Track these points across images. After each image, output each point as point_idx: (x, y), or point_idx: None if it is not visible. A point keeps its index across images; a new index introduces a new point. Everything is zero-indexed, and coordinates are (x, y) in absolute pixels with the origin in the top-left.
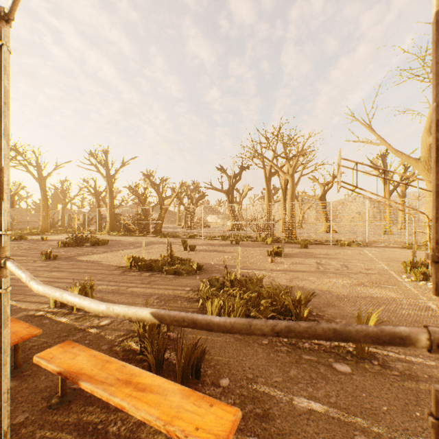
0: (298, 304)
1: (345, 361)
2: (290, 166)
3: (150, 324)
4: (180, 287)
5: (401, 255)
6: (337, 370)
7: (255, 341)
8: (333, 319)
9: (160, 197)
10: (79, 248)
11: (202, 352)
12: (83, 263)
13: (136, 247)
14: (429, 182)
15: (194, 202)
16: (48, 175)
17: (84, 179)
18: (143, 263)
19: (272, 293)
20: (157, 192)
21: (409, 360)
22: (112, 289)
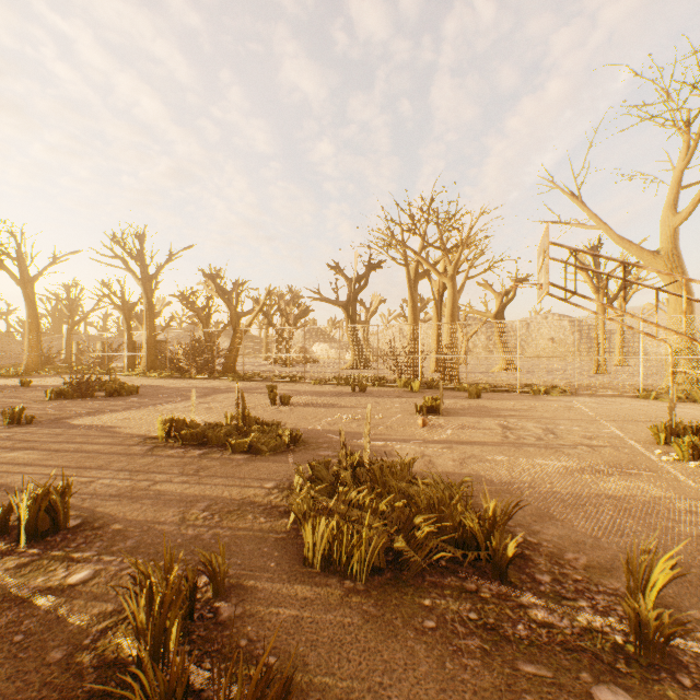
0: (492, 526)
1: (618, 680)
2: (449, 262)
3: (164, 601)
4: (254, 481)
5: (637, 410)
6: None
7: (408, 621)
8: (560, 553)
9: (234, 312)
10: (84, 401)
11: (283, 694)
12: (80, 430)
13: (187, 399)
14: None
15: (291, 321)
16: (38, 274)
17: (102, 282)
18: (191, 430)
19: (436, 497)
20: (228, 304)
21: None
22: (119, 489)
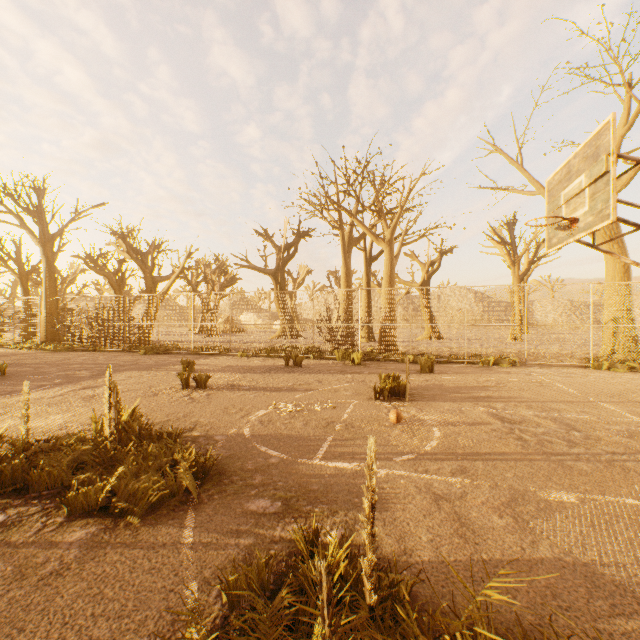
0: None
1: None
2: (387, 226)
3: None
4: None
5: (612, 384)
6: None
7: None
8: None
9: (149, 276)
10: None
11: None
12: None
13: (68, 383)
14: None
15: (217, 289)
16: None
17: None
18: None
19: None
20: (142, 267)
21: None
22: None
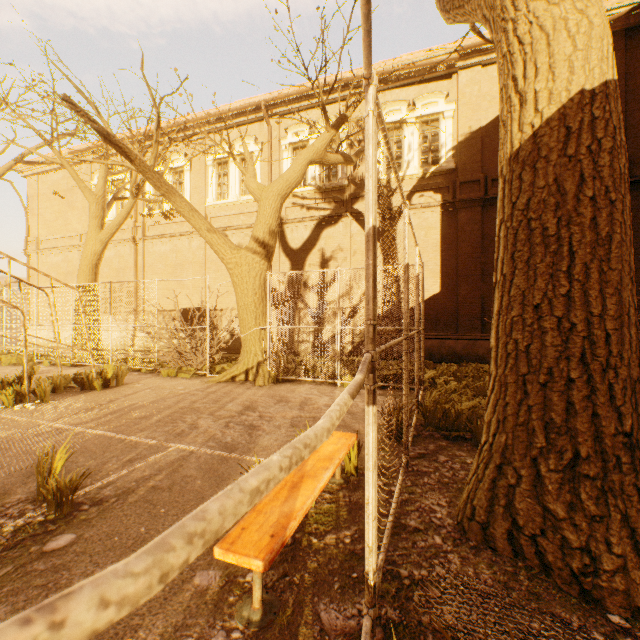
0: None
1: (56, 533)
2: None
3: None
4: None
5: None
6: (62, 548)
7: None
8: None
9: None
10: None
11: None
12: None
13: None
14: (26, 265)
15: None
16: None
17: None
18: None
19: None
20: None
21: (109, 482)
22: None
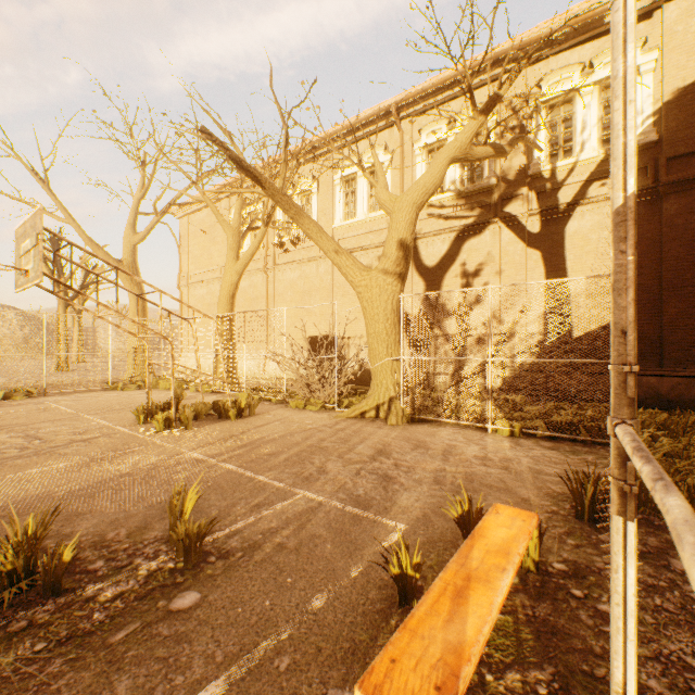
0: (35, 546)
1: (183, 588)
2: None
3: None
4: None
5: (112, 401)
6: (186, 609)
7: None
8: (103, 537)
9: None
10: None
11: None
12: None
13: None
14: (173, 297)
15: None
16: None
17: None
18: None
19: None
20: None
21: (236, 530)
22: None
